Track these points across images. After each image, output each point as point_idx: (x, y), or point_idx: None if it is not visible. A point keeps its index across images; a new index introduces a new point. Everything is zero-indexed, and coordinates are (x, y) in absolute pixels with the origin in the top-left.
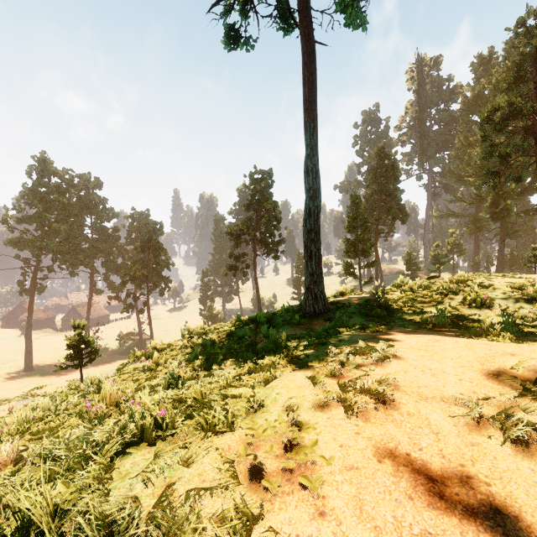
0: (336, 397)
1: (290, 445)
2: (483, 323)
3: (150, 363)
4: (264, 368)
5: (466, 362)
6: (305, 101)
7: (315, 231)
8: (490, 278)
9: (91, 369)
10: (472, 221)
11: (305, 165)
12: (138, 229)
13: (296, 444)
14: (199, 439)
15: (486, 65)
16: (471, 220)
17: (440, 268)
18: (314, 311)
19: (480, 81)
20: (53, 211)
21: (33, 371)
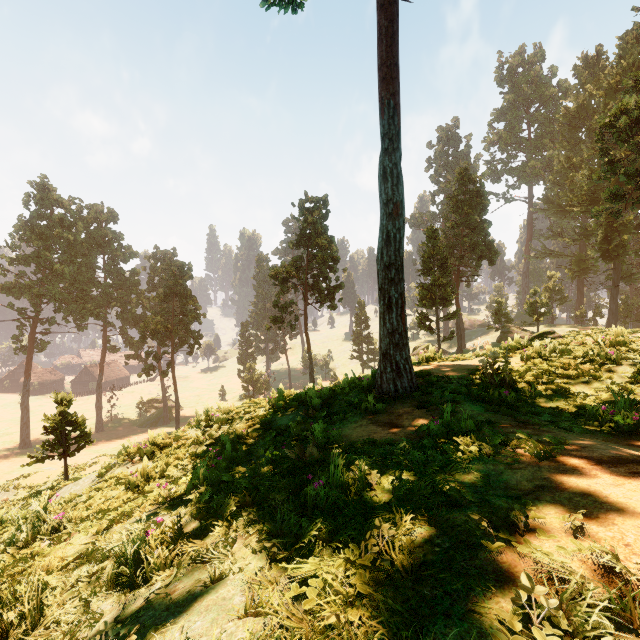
0: None
1: None
2: None
3: (138, 475)
4: None
5: None
6: (382, 66)
7: (397, 266)
8: None
9: (102, 446)
10: (576, 262)
11: (381, 166)
12: (162, 272)
13: None
14: None
15: (592, 67)
16: (574, 260)
17: (538, 321)
18: (395, 390)
19: (585, 88)
20: (55, 250)
21: (31, 448)
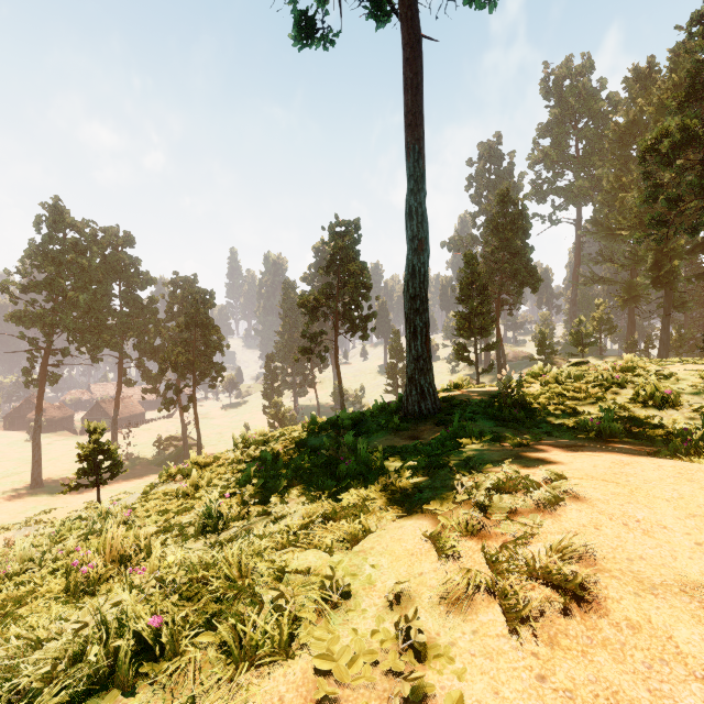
0: (486, 585)
1: (405, 703)
2: (673, 431)
3: (187, 486)
4: (350, 513)
5: (696, 506)
6: (407, 114)
7: (422, 297)
8: (664, 365)
9: (118, 485)
10: (626, 289)
11: (407, 205)
12: (182, 300)
13: (417, 700)
14: (222, 680)
15: (644, 80)
16: (624, 287)
17: (583, 352)
18: (419, 411)
19: (636, 103)
20: (69, 276)
21: (43, 487)
